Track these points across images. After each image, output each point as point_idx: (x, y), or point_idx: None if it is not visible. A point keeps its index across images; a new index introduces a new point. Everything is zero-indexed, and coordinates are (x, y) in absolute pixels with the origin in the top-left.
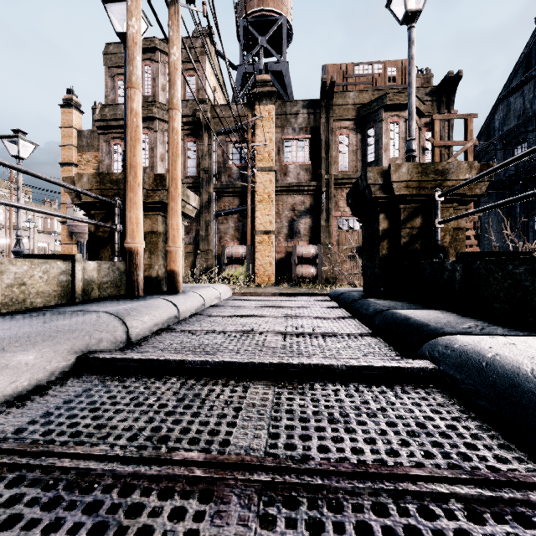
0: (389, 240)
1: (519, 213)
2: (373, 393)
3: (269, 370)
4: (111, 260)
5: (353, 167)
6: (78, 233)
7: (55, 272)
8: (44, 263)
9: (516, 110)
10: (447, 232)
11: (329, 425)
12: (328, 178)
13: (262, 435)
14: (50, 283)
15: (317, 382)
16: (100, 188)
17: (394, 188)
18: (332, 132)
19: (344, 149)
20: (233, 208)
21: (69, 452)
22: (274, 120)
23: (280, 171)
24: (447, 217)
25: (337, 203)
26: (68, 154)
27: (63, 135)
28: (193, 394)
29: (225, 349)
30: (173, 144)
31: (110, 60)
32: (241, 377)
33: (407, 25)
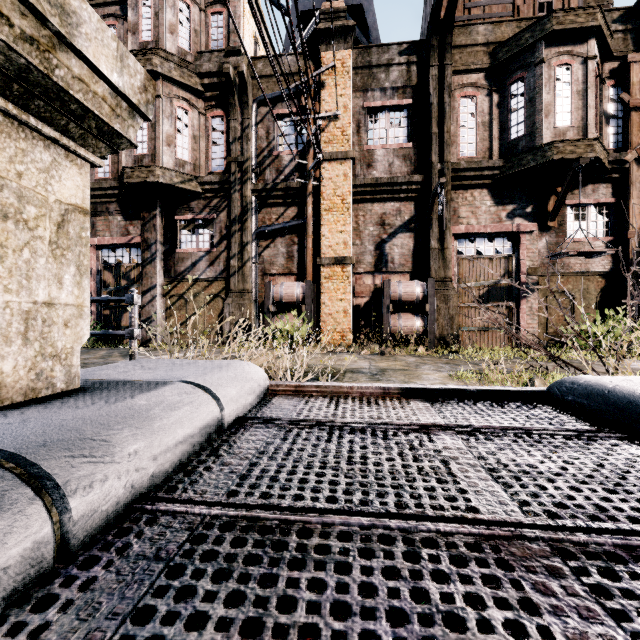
0: None
1: None
2: None
3: None
4: None
5: (483, 151)
6: None
7: None
8: None
9: None
10: None
11: None
12: (443, 169)
13: None
14: None
15: None
16: None
17: None
18: (450, 91)
19: (468, 121)
20: (283, 221)
21: None
22: (351, 74)
23: (361, 160)
24: None
25: (457, 212)
26: None
27: None
28: None
29: None
30: None
31: None
32: None
33: None
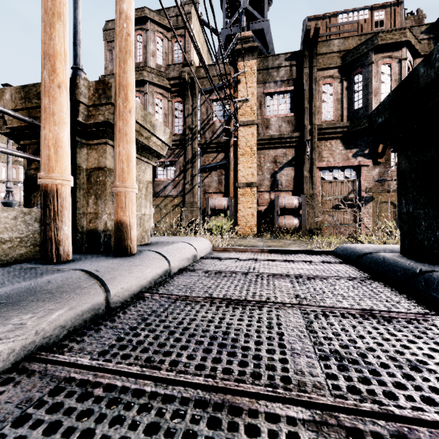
0: None
1: None
2: None
3: None
4: (38, 206)
5: (337, 116)
6: None
7: None
8: None
9: None
10: None
11: None
12: (311, 128)
13: None
14: None
15: None
16: (26, 107)
17: None
18: (316, 81)
19: (328, 98)
20: (216, 162)
21: None
22: (256, 74)
23: (262, 124)
24: None
25: (321, 154)
26: None
27: None
28: None
29: None
30: (121, 35)
31: (109, 35)
32: None
33: None
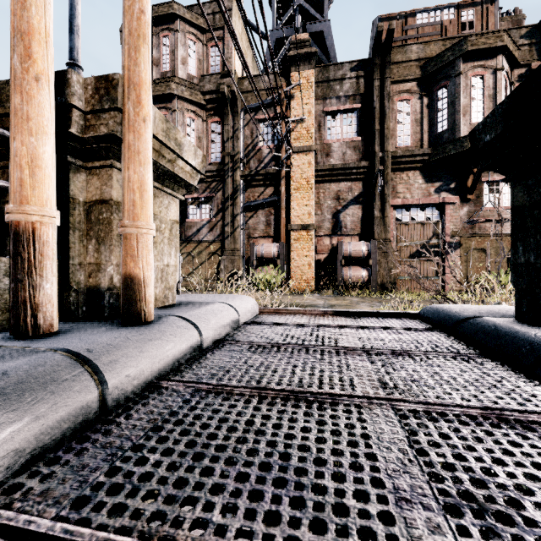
0: None
1: None
2: None
3: None
4: None
5: (416, 141)
6: None
7: None
8: None
9: None
10: None
11: None
12: (384, 156)
13: None
14: None
15: None
16: None
17: None
18: (389, 97)
19: (404, 119)
20: (263, 198)
21: None
22: (313, 88)
23: (322, 151)
24: None
25: (395, 188)
26: None
27: None
28: None
29: None
30: (132, 12)
31: None
32: None
33: None
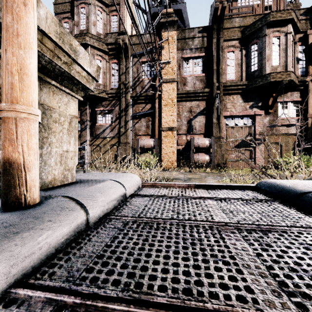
0: None
1: None
2: None
3: None
4: None
5: (238, 77)
6: None
7: None
8: None
9: None
10: None
11: None
12: (219, 86)
13: None
14: None
15: None
16: None
17: None
18: (222, 49)
19: (231, 63)
20: (145, 111)
21: None
22: (176, 42)
23: (181, 82)
24: None
25: (226, 105)
26: None
27: None
28: None
29: None
30: None
31: (58, 8)
32: None
33: None
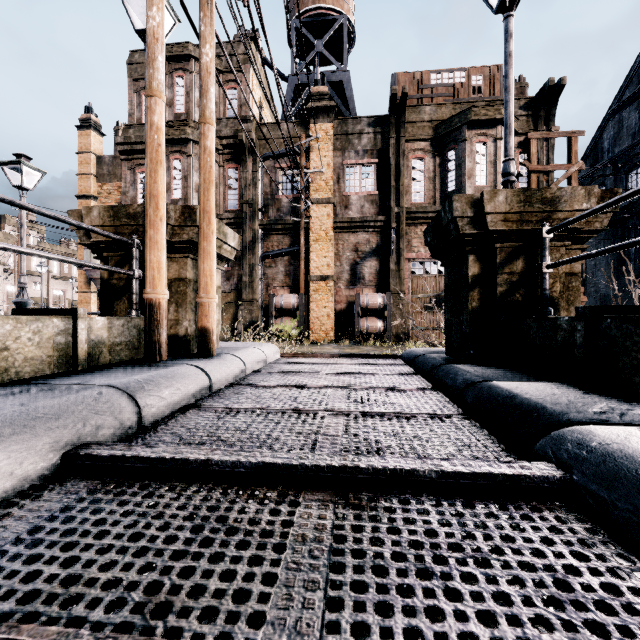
0: (481, 289)
1: (634, 253)
2: (479, 517)
3: (326, 476)
4: (128, 314)
5: (429, 198)
6: (97, 279)
7: (50, 332)
8: (35, 321)
9: (630, 126)
10: (557, 278)
11: (419, 583)
12: (399, 212)
13: (316, 603)
14: (43, 346)
15: (396, 496)
16: (114, 224)
17: (487, 221)
18: (404, 155)
19: (419, 176)
20: (283, 248)
21: (9, 638)
22: (332, 141)
23: (341, 203)
24: (557, 259)
25: (410, 243)
26: (86, 185)
27: (80, 162)
28: (218, 516)
29: (268, 438)
30: (206, 168)
31: (136, 71)
32: (288, 485)
33: (503, 14)
